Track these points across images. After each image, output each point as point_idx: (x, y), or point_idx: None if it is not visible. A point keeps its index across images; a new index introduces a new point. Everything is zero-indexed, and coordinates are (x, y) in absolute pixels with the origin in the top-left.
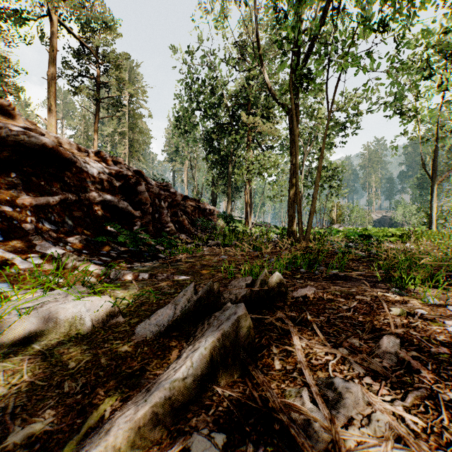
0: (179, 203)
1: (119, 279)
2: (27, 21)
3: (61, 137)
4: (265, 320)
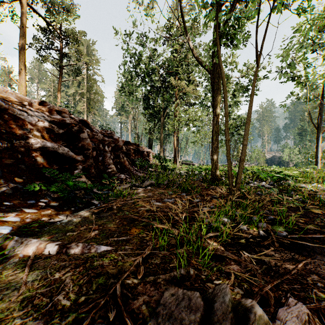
0: (121, 147)
1: (16, 255)
2: (2, 2)
3: None
4: None
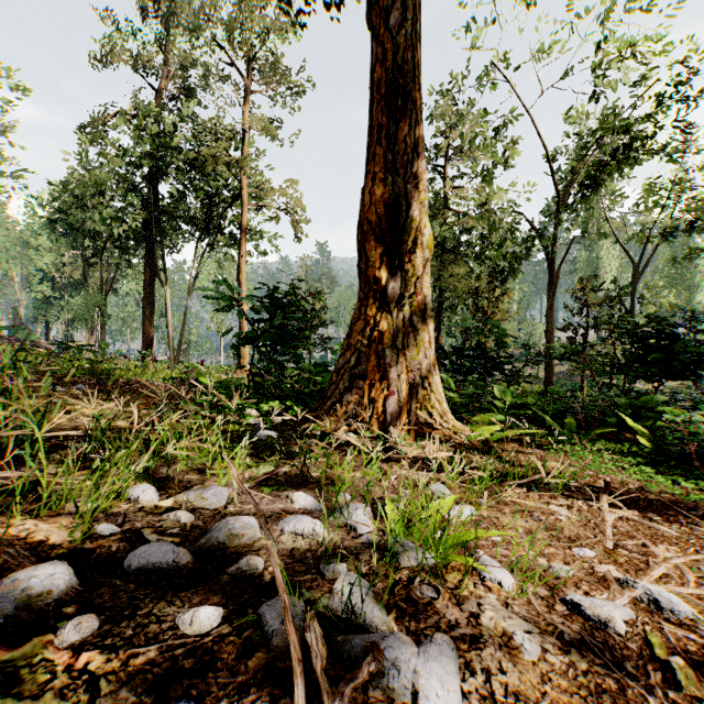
0: None
1: None
2: None
3: None
4: None
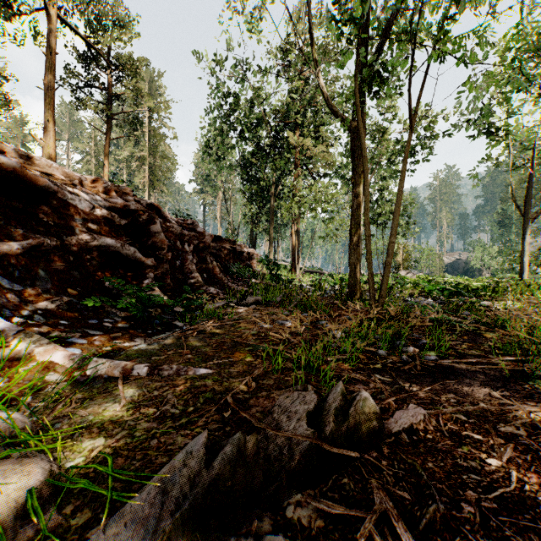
0: (208, 245)
1: (100, 376)
2: (18, 15)
3: (39, 157)
4: (352, 516)
